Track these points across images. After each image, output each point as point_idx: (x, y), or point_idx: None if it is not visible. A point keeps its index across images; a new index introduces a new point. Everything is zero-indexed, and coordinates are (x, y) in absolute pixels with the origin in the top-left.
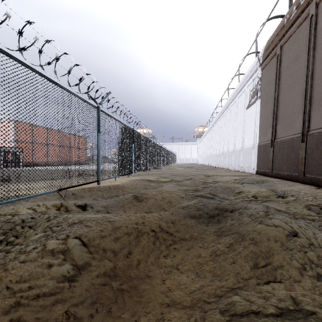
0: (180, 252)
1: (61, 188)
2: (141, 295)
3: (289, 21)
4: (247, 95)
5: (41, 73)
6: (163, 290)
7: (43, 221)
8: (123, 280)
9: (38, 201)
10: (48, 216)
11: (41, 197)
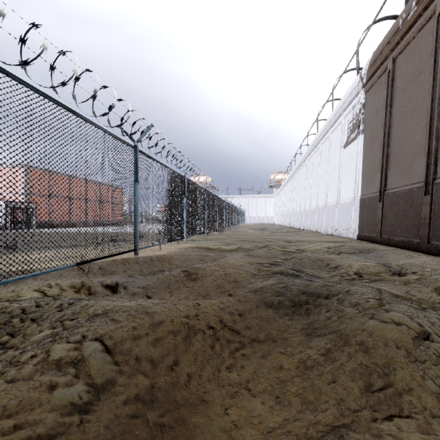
0: (252, 361)
1: (82, 262)
2: (191, 435)
3: (406, 22)
4: (345, 129)
5: (52, 98)
6: (225, 425)
7: (52, 311)
8: (164, 408)
9: (50, 279)
10: (60, 303)
11: (55, 273)
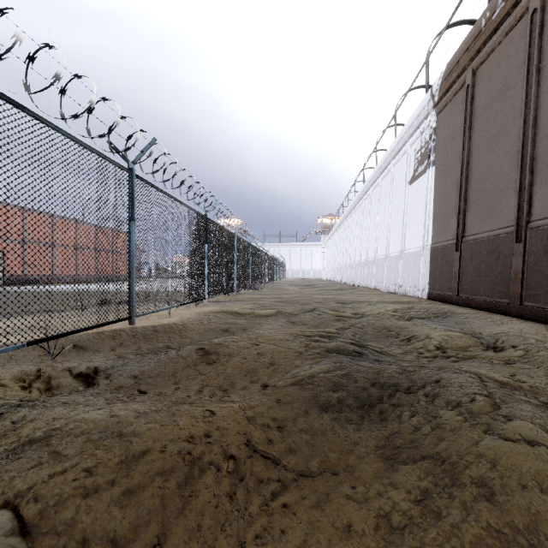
0: (299, 517)
1: (37, 340)
2: None
3: (490, 23)
4: (411, 160)
5: None
6: None
7: None
8: None
9: None
10: None
11: (2, 356)
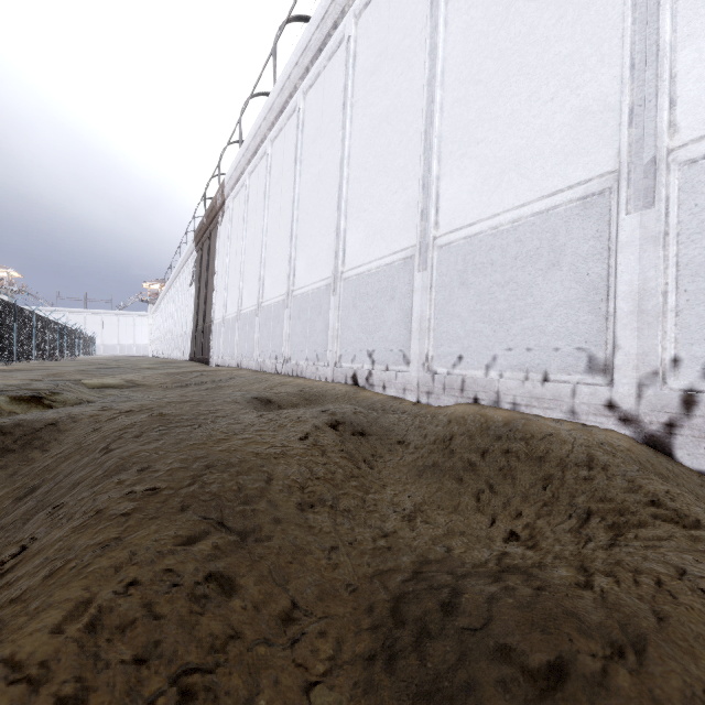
0: None
1: None
2: None
3: (203, 229)
4: (191, 271)
5: None
6: None
7: None
8: None
9: None
10: None
11: None
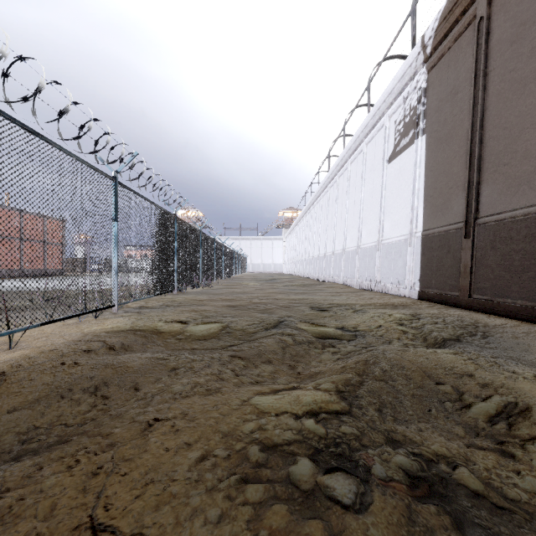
0: None
1: None
2: None
3: None
4: (390, 134)
5: None
6: None
7: None
8: None
9: None
10: None
11: None
